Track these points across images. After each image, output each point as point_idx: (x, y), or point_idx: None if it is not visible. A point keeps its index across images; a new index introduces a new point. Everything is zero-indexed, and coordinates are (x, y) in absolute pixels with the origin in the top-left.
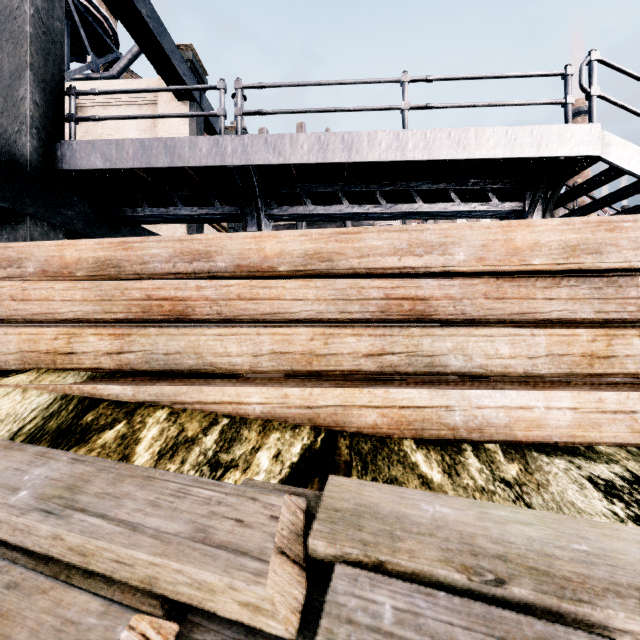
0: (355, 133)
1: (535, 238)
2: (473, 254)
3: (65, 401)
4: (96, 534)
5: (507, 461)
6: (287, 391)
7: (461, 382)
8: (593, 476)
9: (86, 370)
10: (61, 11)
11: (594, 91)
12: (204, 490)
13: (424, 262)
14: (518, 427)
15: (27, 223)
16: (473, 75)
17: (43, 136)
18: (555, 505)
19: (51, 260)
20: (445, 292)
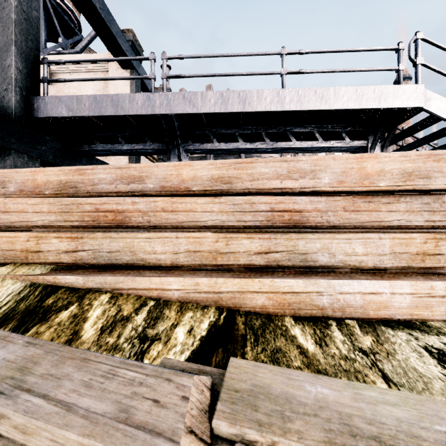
0: (248, 91)
1: (381, 166)
2: (335, 178)
3: (33, 288)
4: (36, 414)
5: (363, 334)
6: (198, 280)
7: (327, 273)
8: (428, 346)
9: (50, 264)
10: (37, 3)
11: (419, 61)
12: (129, 371)
13: (299, 184)
14: (370, 307)
15: (12, 155)
16: (332, 49)
17: (24, 93)
18: (402, 370)
19: (26, 182)
20: (314, 206)
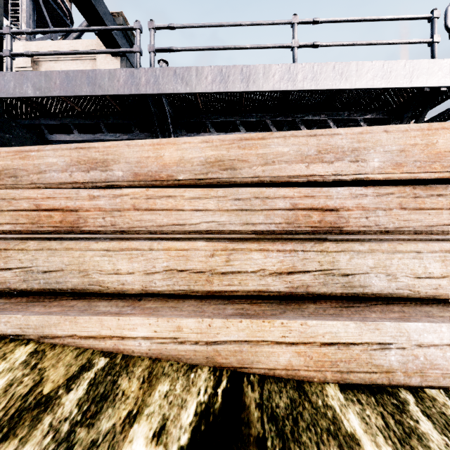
0: (252, 66)
1: None
2: (389, 160)
3: None
4: None
5: None
6: (180, 323)
7: (386, 306)
8: None
9: None
10: None
11: None
12: None
13: (334, 169)
14: None
15: None
16: (353, 18)
17: None
18: None
19: None
20: (357, 202)
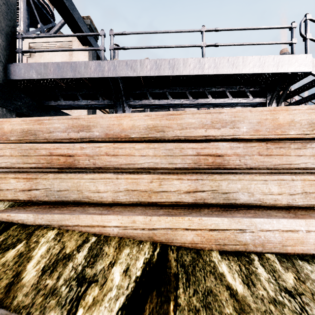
0: (176, 59)
1: (291, 118)
2: (252, 127)
3: None
4: None
5: (284, 270)
6: (135, 218)
7: (247, 210)
8: None
9: (9, 201)
10: None
11: (308, 36)
12: None
13: (221, 132)
14: (288, 243)
15: None
16: (241, 27)
17: (3, 60)
18: None
19: None
20: (234, 151)
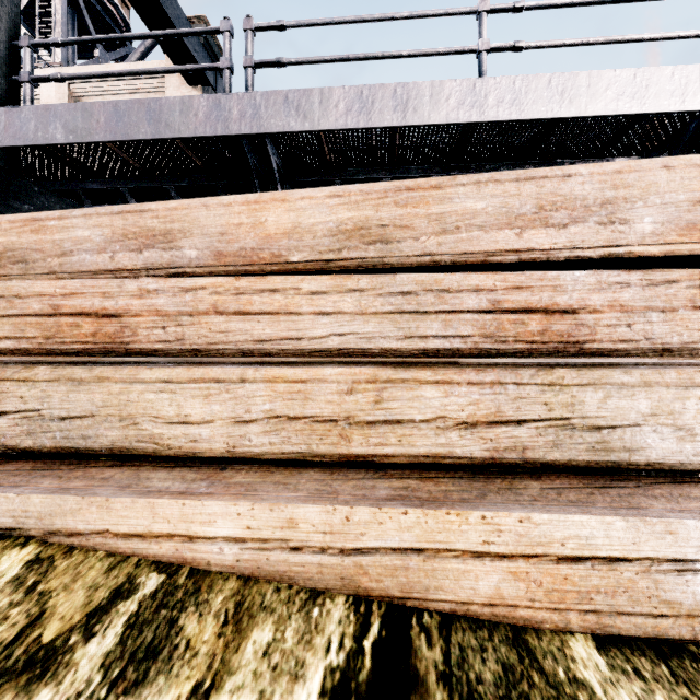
0: (412, 84)
1: None
2: (673, 219)
3: None
4: None
5: None
6: (294, 512)
7: (676, 487)
8: None
9: None
10: None
11: None
12: None
13: (569, 238)
14: None
15: None
16: None
17: None
18: None
19: None
20: (611, 296)
